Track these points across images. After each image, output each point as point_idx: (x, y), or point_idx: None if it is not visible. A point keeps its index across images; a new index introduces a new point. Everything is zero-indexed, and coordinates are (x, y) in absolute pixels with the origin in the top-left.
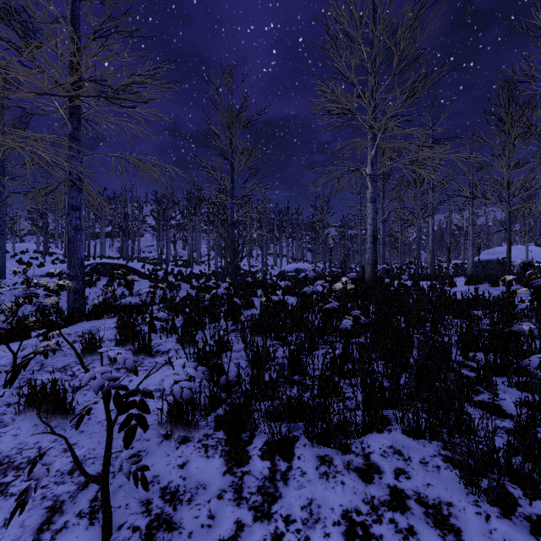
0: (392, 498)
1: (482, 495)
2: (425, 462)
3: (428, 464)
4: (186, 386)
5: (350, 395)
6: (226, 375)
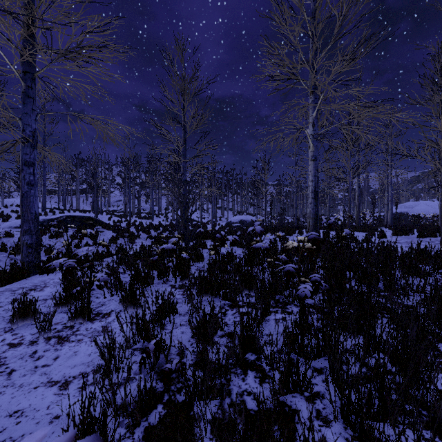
0: None
1: None
2: None
3: None
4: None
5: (319, 389)
6: (165, 358)
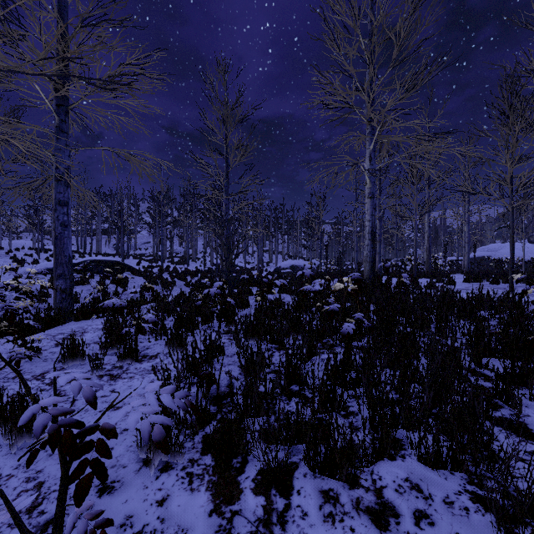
0: None
1: None
2: (450, 502)
3: (454, 505)
4: (157, 422)
5: (354, 409)
6: (217, 386)
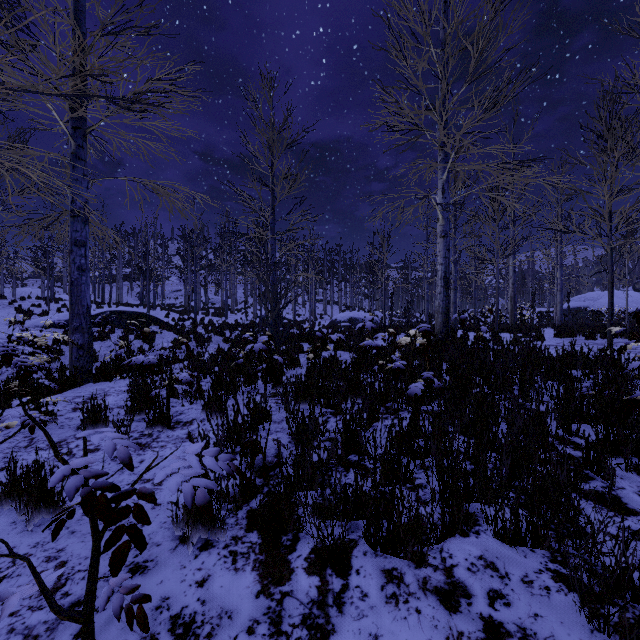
0: (487, 635)
1: (612, 633)
2: (529, 581)
3: (534, 584)
4: (201, 485)
5: (422, 481)
6: (263, 455)
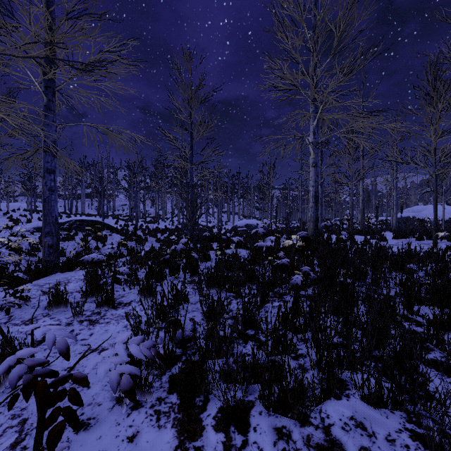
0: None
1: None
2: (392, 440)
3: (396, 442)
4: (125, 372)
5: (303, 352)
6: (182, 331)
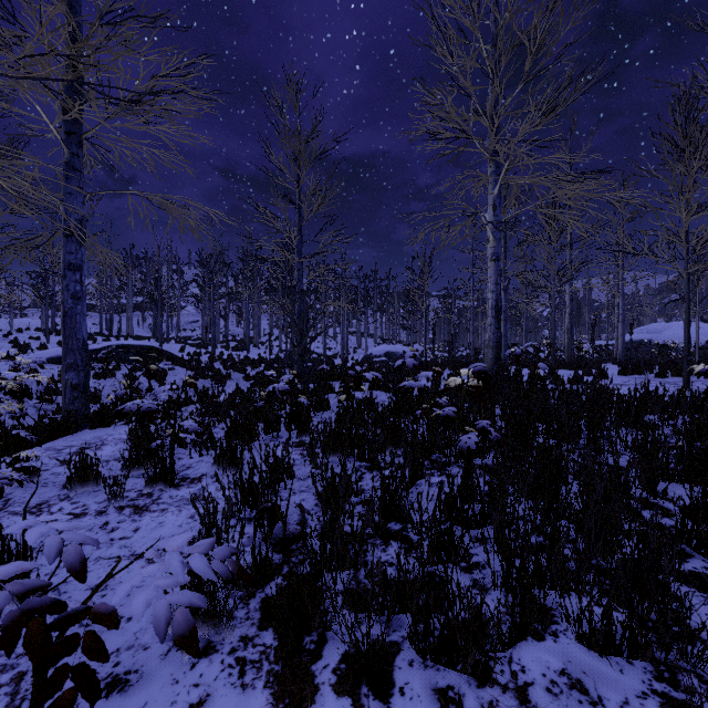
0: None
1: None
2: None
3: None
4: (182, 603)
5: (479, 559)
6: (283, 525)
